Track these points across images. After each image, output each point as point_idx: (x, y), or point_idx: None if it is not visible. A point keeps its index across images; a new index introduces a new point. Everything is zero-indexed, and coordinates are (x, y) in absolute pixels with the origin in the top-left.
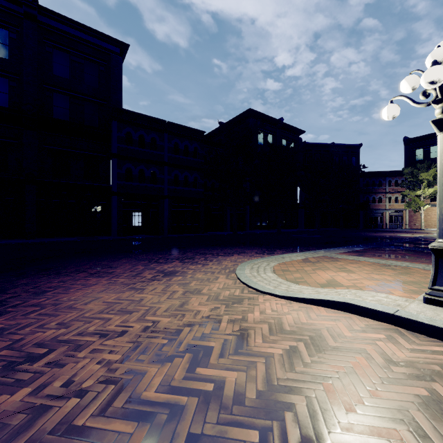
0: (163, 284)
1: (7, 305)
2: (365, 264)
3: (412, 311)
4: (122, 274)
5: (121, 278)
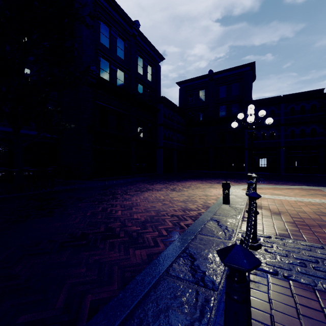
0: (209, 184)
1: (179, 181)
2: (313, 193)
3: (234, 192)
4: (207, 181)
5: (205, 182)
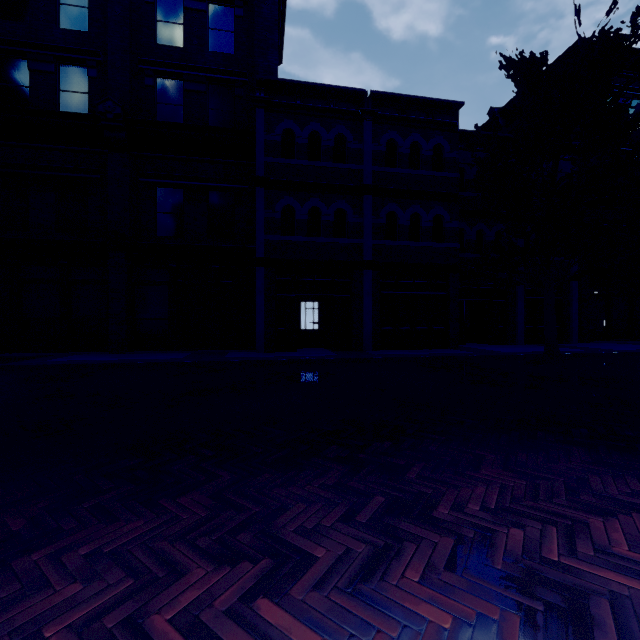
0: None
1: None
2: None
3: None
4: None
5: None
